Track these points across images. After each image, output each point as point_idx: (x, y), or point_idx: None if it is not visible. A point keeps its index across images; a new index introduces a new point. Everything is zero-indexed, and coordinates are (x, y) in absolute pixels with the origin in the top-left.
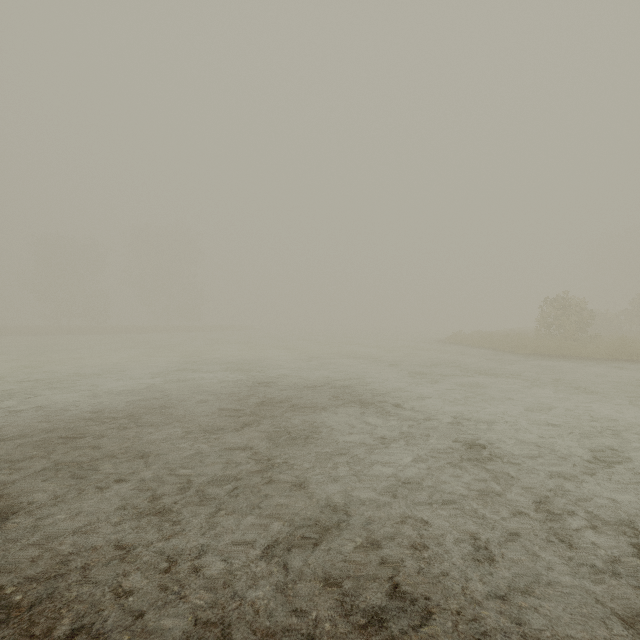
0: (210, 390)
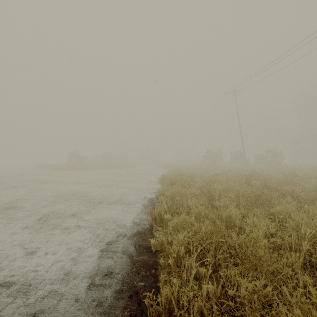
0: None
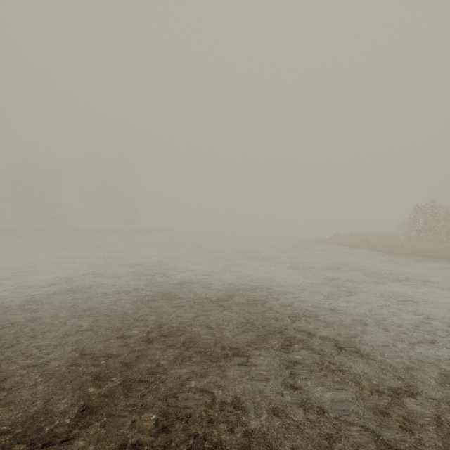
0: (96, 307)
